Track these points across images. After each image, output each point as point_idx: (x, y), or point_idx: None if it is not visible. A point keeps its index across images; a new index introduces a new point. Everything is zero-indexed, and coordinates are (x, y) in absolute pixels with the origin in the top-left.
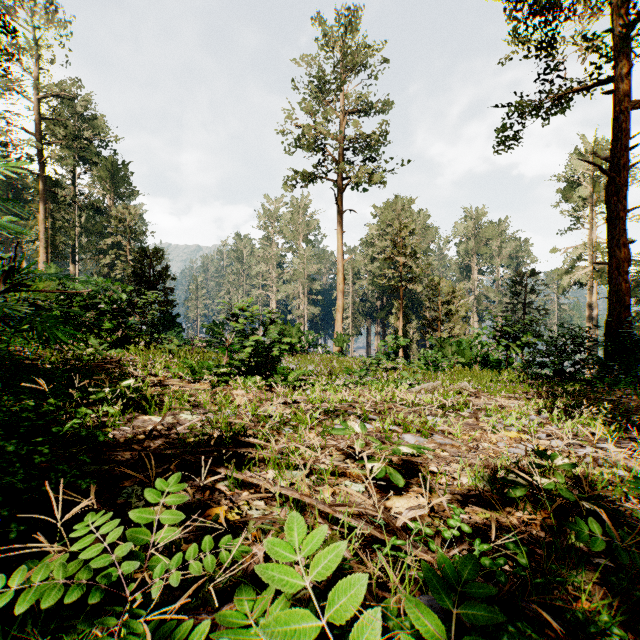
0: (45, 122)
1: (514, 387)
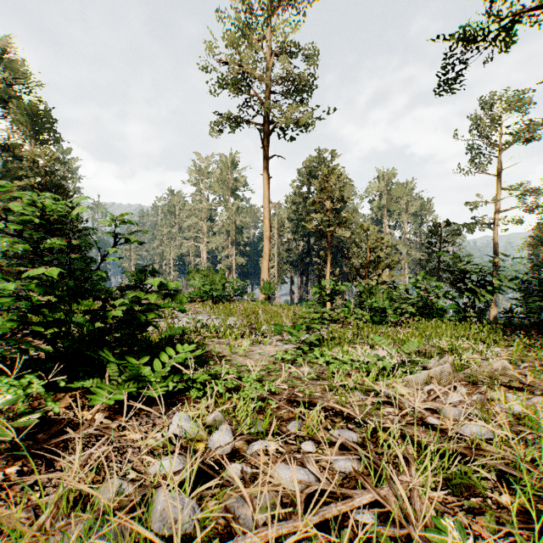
0: None
1: None
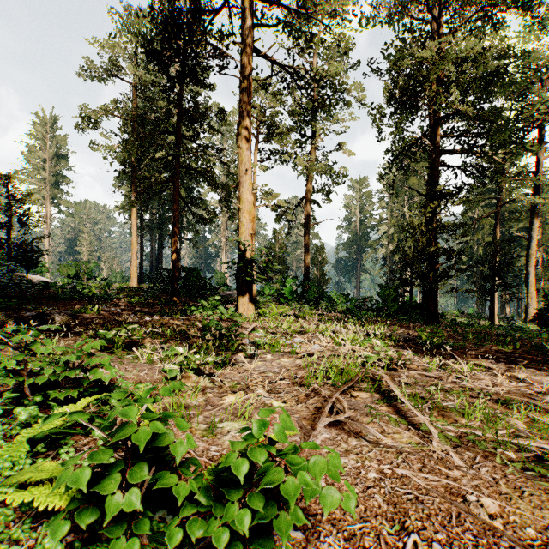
0: None
1: None
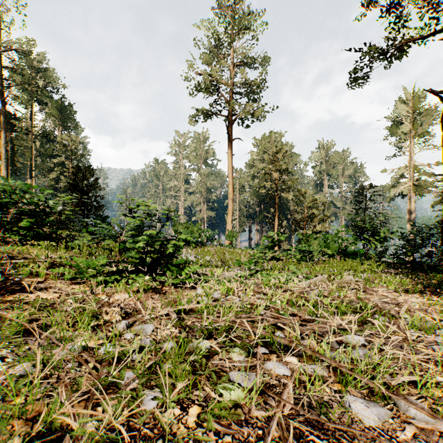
0: (8, 72)
1: (393, 280)
